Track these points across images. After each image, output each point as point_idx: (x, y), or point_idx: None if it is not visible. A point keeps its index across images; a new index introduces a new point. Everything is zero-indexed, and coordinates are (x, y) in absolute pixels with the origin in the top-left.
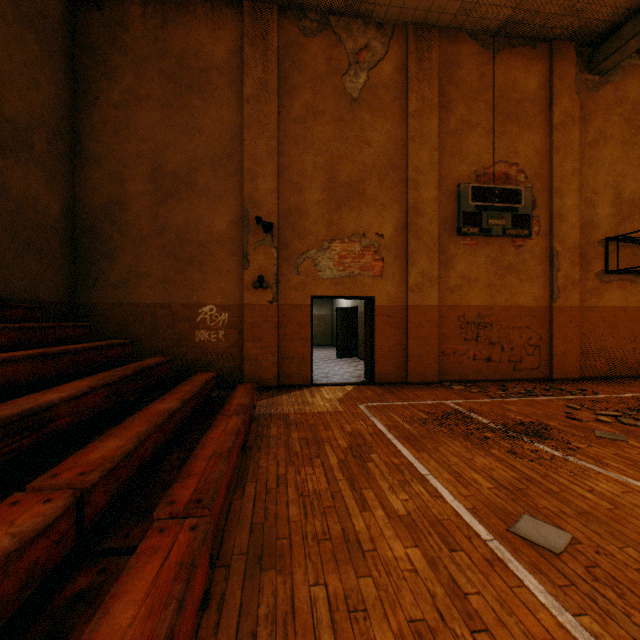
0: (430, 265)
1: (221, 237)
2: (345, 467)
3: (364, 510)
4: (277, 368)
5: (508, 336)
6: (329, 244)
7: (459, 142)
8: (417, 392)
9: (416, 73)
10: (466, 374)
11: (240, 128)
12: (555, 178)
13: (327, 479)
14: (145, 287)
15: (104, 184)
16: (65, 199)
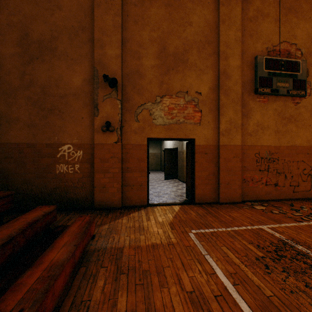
0: (235, 115)
1: (77, 91)
2: None
3: None
4: (121, 193)
5: (289, 167)
6: (161, 98)
7: (255, 26)
8: (231, 213)
9: None
10: (260, 195)
11: (92, 7)
12: None
13: None
14: (14, 130)
15: None
16: None
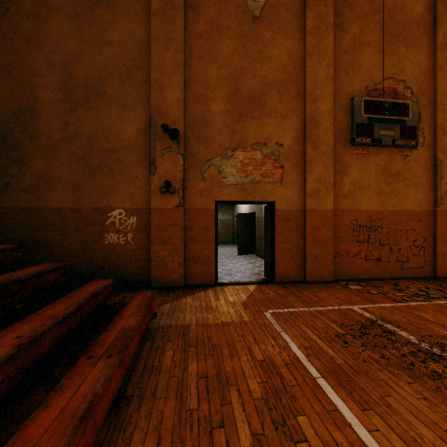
0: (326, 172)
1: (130, 144)
2: None
3: None
4: (183, 269)
5: (396, 238)
6: (232, 152)
7: (352, 59)
8: (318, 293)
9: None
10: (358, 273)
11: (148, 41)
12: (439, 94)
13: None
14: (55, 192)
15: (15, 92)
16: None
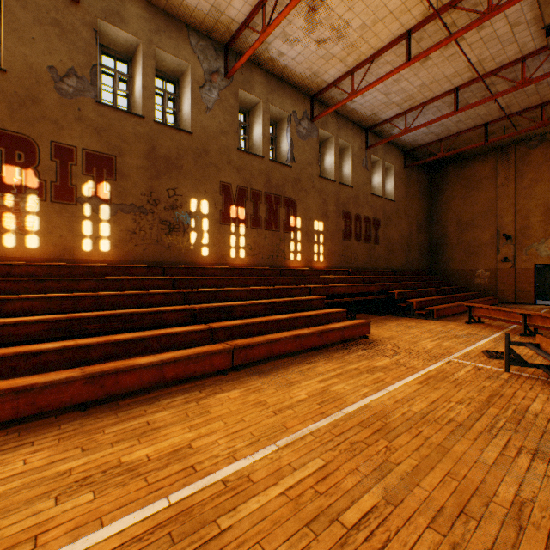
0: None
1: (485, 243)
2: None
3: None
4: (513, 295)
5: None
6: (544, 240)
7: None
8: None
9: None
10: None
11: (494, 198)
12: None
13: None
14: (454, 263)
15: (439, 230)
16: (428, 238)
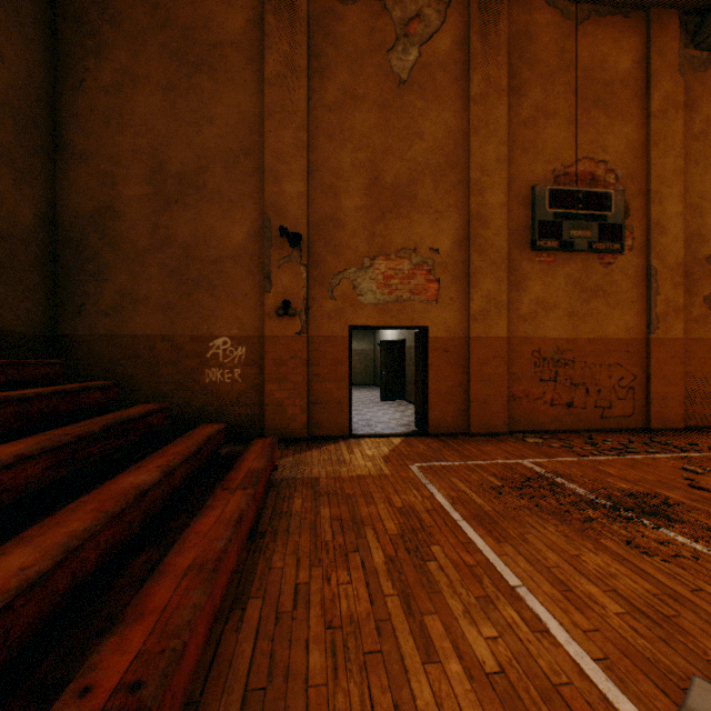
0: (497, 287)
1: (237, 252)
2: (395, 570)
3: (429, 661)
4: (307, 416)
5: (594, 376)
6: (371, 261)
7: (533, 134)
8: (483, 447)
9: (480, 48)
10: (542, 423)
11: (261, 117)
12: (653, 179)
13: (369, 593)
14: (142, 315)
15: (91, 187)
16: (41, 204)
